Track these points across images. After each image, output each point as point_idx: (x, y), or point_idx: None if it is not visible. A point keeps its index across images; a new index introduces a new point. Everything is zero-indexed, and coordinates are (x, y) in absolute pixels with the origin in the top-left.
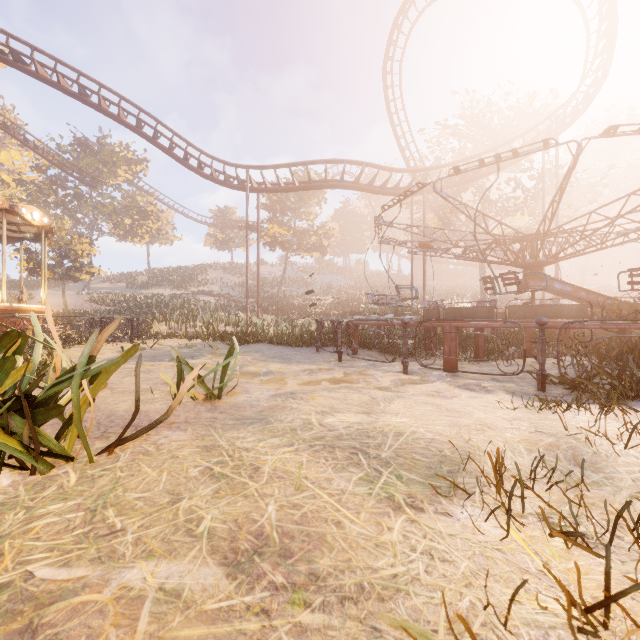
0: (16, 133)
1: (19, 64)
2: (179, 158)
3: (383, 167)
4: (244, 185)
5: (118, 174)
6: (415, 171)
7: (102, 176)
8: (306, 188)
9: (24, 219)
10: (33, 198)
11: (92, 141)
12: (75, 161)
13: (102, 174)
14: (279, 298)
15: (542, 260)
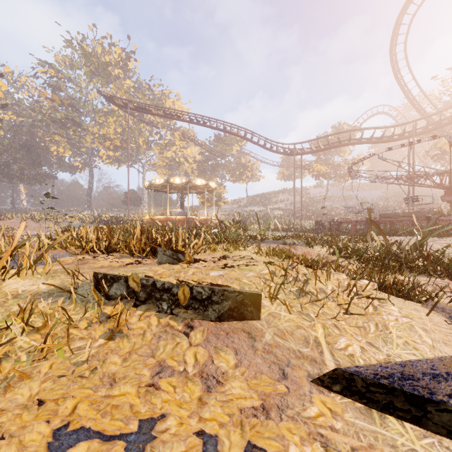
0: (195, 141)
1: (204, 124)
2: (262, 146)
3: (378, 127)
4: (293, 152)
5: (233, 149)
6: (405, 124)
7: (226, 152)
8: (327, 149)
9: (210, 186)
10: (200, 168)
11: (222, 136)
12: (216, 147)
13: (226, 151)
14: (322, 210)
15: (451, 185)
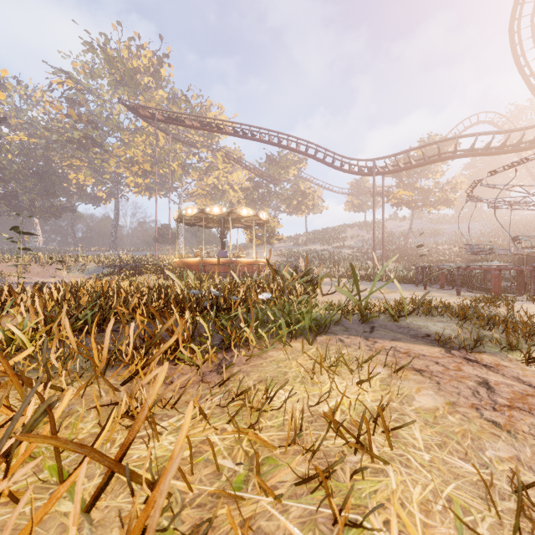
0: (242, 163)
1: (253, 138)
2: (329, 164)
3: (499, 131)
4: (372, 171)
5: (289, 173)
6: None
7: (281, 176)
8: (421, 165)
9: (260, 218)
10: (248, 197)
11: (276, 157)
12: (267, 171)
13: (281, 175)
14: (405, 249)
15: None
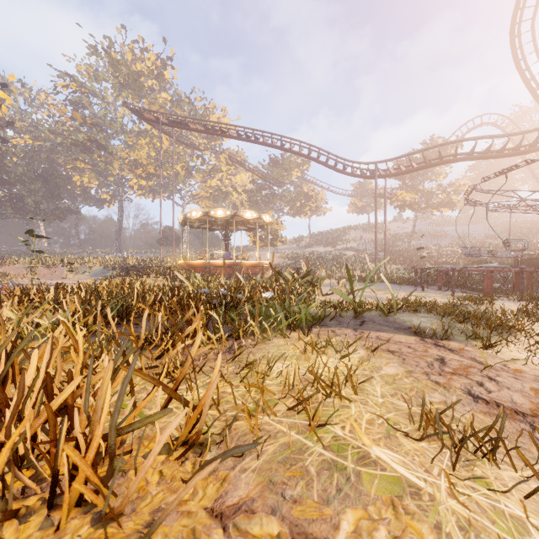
0: (245, 166)
1: (256, 141)
2: (331, 167)
3: (499, 135)
4: (374, 174)
5: (292, 175)
6: None
7: (284, 178)
8: (423, 168)
9: (263, 221)
10: (252, 200)
11: (279, 159)
12: (271, 173)
13: (284, 177)
14: (408, 251)
15: None
